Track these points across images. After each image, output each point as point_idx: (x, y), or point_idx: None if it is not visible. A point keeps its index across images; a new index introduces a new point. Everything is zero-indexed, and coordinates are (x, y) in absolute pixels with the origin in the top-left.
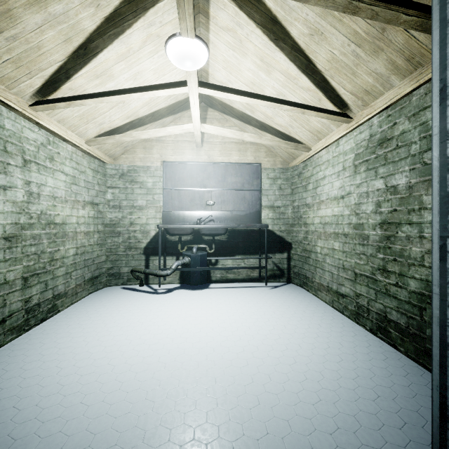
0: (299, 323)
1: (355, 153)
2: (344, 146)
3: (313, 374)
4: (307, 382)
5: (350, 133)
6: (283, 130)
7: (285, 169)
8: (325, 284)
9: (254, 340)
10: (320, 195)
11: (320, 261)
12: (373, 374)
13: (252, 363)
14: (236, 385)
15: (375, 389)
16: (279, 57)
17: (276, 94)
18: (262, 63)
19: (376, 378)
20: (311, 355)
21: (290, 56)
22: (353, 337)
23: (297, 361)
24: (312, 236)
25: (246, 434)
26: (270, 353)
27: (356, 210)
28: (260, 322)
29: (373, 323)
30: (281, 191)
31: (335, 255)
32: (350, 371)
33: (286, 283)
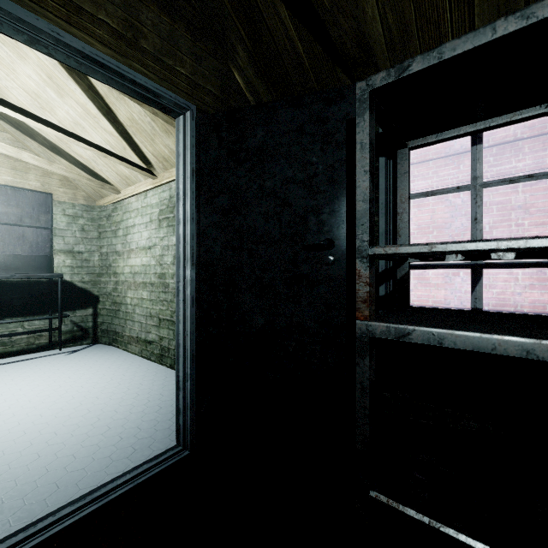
0: (101, 379)
1: (160, 208)
2: (152, 200)
3: (107, 414)
4: (100, 422)
5: (156, 189)
6: (85, 162)
7: (91, 207)
8: (135, 335)
9: (36, 410)
10: (130, 243)
11: (130, 312)
12: (162, 396)
13: (32, 430)
14: (7, 456)
15: (160, 404)
16: (74, 88)
17: (72, 121)
18: (50, 81)
19: (164, 397)
20: (109, 401)
21: (87, 93)
22: (155, 375)
23: (92, 410)
24: (123, 286)
25: (21, 483)
26: (59, 415)
27: (161, 261)
28: (48, 391)
29: (172, 359)
30: (85, 234)
31: (144, 304)
32: (144, 400)
33: (92, 344)
